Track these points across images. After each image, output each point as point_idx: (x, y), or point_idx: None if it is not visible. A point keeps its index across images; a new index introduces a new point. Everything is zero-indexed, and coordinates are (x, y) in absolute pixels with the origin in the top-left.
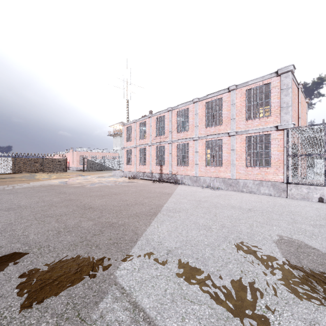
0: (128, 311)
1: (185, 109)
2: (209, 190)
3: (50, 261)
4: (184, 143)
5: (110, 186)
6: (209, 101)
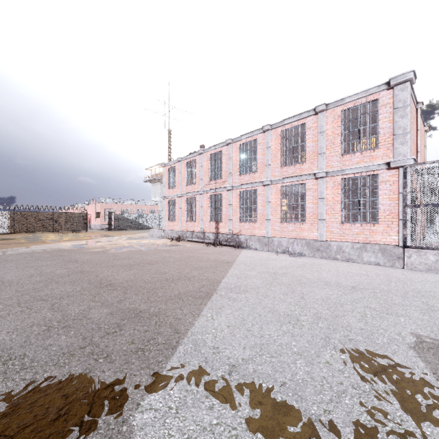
0: None
1: (252, 141)
2: (286, 257)
3: (16, 390)
4: (249, 190)
5: (143, 251)
6: (286, 128)
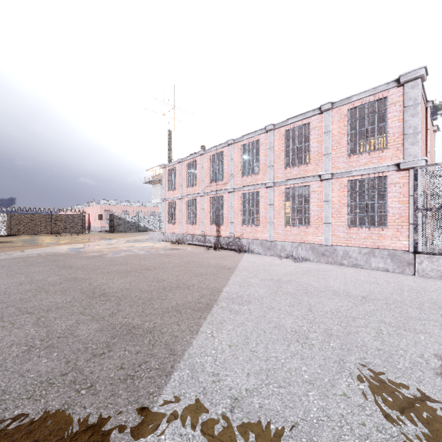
0: None
1: (254, 141)
2: (290, 262)
3: None
4: (252, 192)
5: (142, 256)
6: (290, 128)
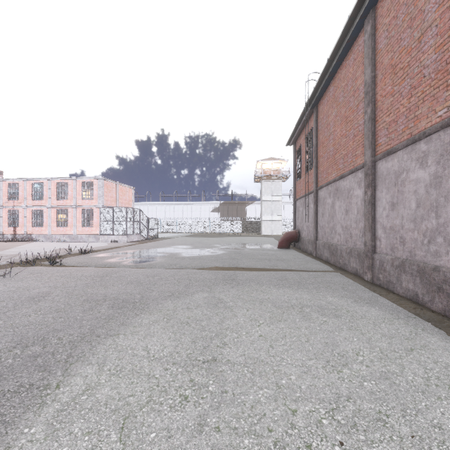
0: (1, 254)
1: (40, 183)
2: (56, 243)
3: None
4: (39, 209)
5: None
6: (60, 182)
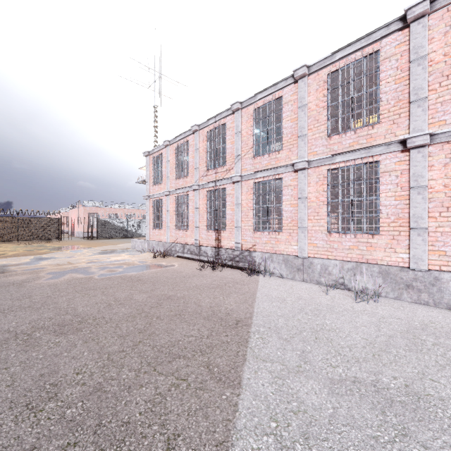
0: None
1: (273, 100)
2: (349, 302)
3: None
4: (269, 180)
5: (91, 282)
6: (339, 67)
